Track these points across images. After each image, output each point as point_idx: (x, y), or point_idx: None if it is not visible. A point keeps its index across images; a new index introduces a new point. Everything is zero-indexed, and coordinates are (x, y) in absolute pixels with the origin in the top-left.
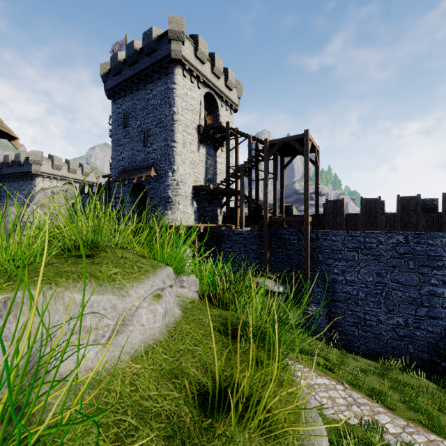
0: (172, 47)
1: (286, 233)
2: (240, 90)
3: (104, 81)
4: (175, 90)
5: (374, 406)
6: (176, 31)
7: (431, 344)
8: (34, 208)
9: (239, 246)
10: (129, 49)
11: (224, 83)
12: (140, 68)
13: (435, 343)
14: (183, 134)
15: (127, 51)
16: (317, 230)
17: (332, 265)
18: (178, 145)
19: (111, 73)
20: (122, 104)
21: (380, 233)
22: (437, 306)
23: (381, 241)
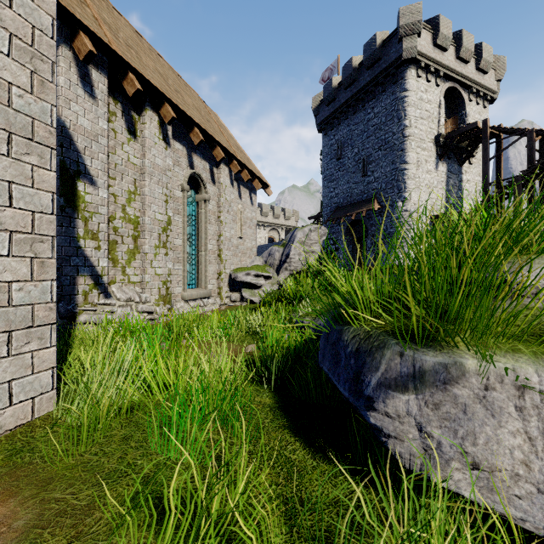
0: (404, 46)
1: None
2: (501, 67)
3: (315, 115)
4: (406, 99)
5: None
6: (410, 24)
7: None
8: (297, 246)
9: None
10: (346, 70)
11: (473, 66)
12: (359, 87)
13: None
14: (417, 152)
15: (344, 73)
16: None
17: None
18: (411, 166)
19: (324, 104)
20: (335, 134)
21: None
22: None
23: None
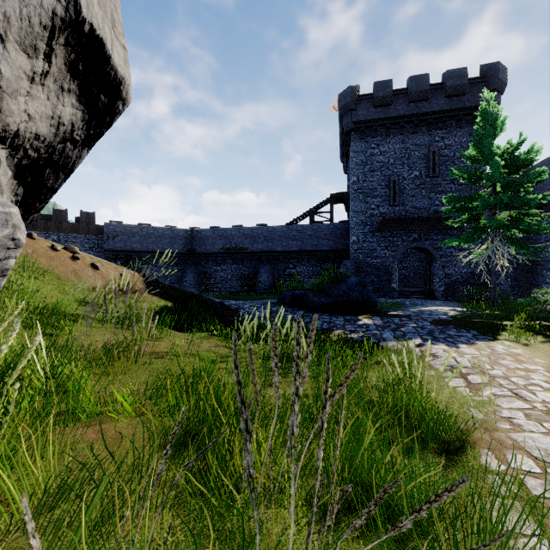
0: None
1: None
2: None
3: None
4: None
5: None
6: None
7: None
8: None
9: None
10: None
11: None
12: None
13: None
14: None
15: None
16: None
17: None
18: None
19: None
20: None
21: (41, 233)
22: None
23: None
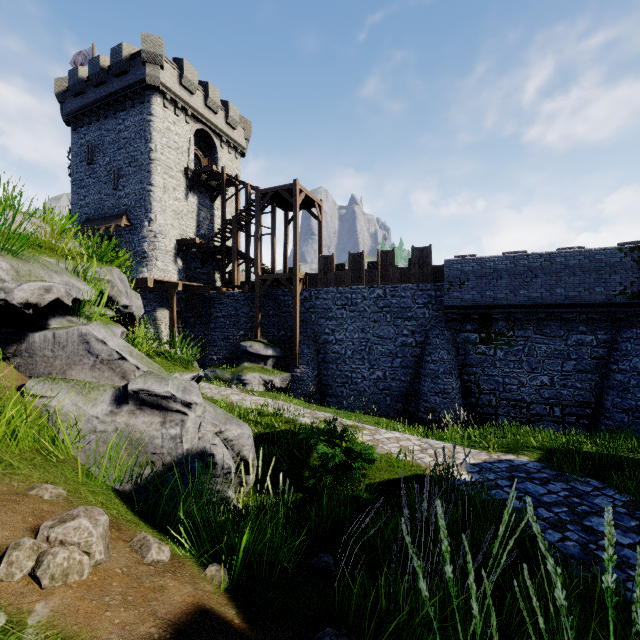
0: (147, 71)
1: (281, 294)
2: (249, 130)
3: (60, 101)
4: (152, 123)
5: (288, 404)
6: (152, 53)
7: (403, 393)
8: None
9: (230, 309)
10: (94, 66)
11: (224, 119)
12: (108, 91)
13: (406, 391)
14: (164, 177)
15: (91, 68)
16: (310, 288)
17: (323, 325)
18: (157, 189)
19: (70, 93)
20: (86, 133)
21: (364, 288)
22: (408, 356)
23: (365, 296)
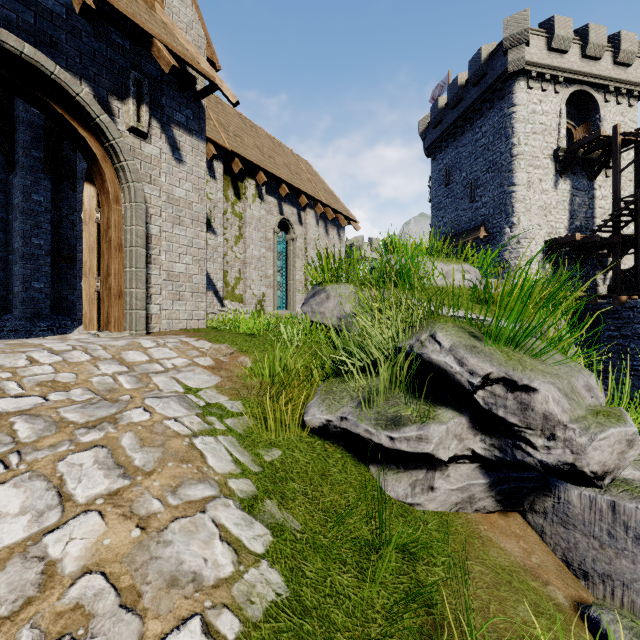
0: (509, 59)
1: None
2: None
3: (422, 139)
4: (514, 115)
5: None
6: (515, 34)
7: None
8: None
9: (635, 327)
10: (452, 89)
11: (610, 61)
12: (465, 106)
13: None
14: (527, 171)
15: (450, 93)
16: None
17: None
18: (519, 188)
19: (431, 127)
20: (443, 158)
21: None
22: None
23: None
